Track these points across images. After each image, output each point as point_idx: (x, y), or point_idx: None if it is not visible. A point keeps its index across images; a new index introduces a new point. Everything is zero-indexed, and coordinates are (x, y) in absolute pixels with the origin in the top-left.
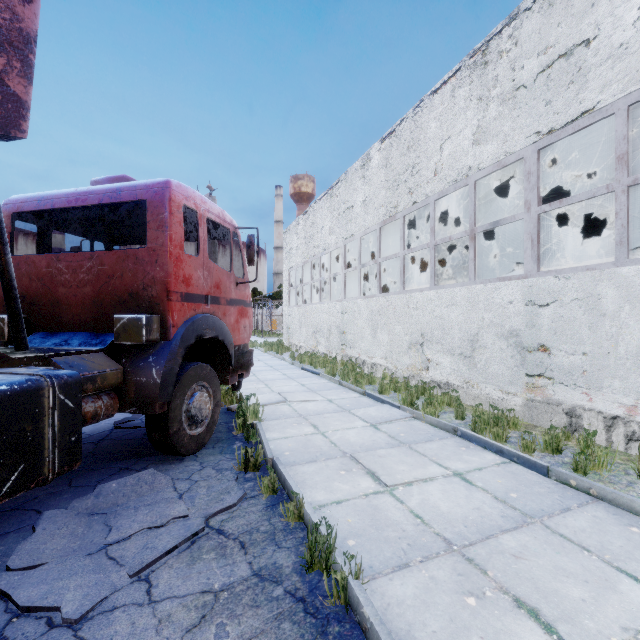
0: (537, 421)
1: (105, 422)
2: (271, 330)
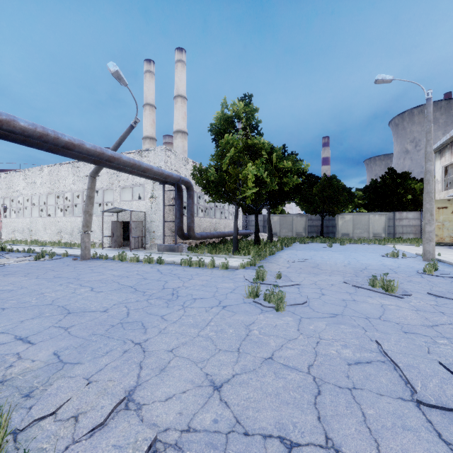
0: None
1: None
2: None
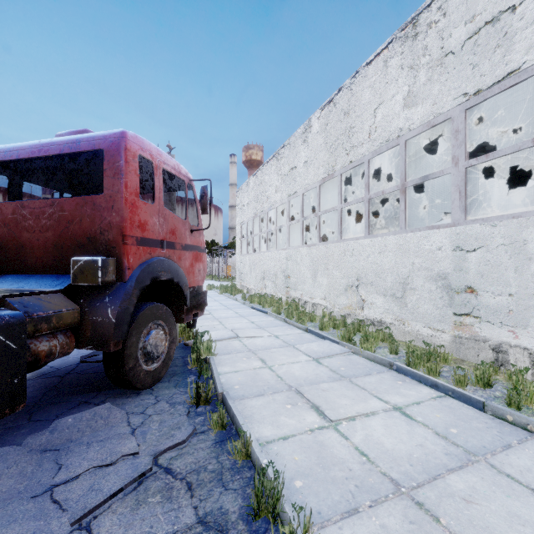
0: (464, 356)
1: (73, 356)
2: (226, 275)
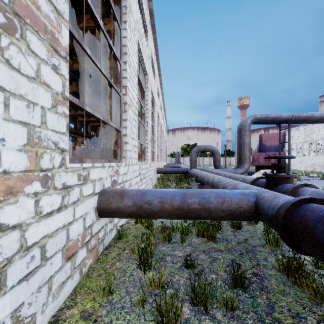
0: None
1: None
2: None
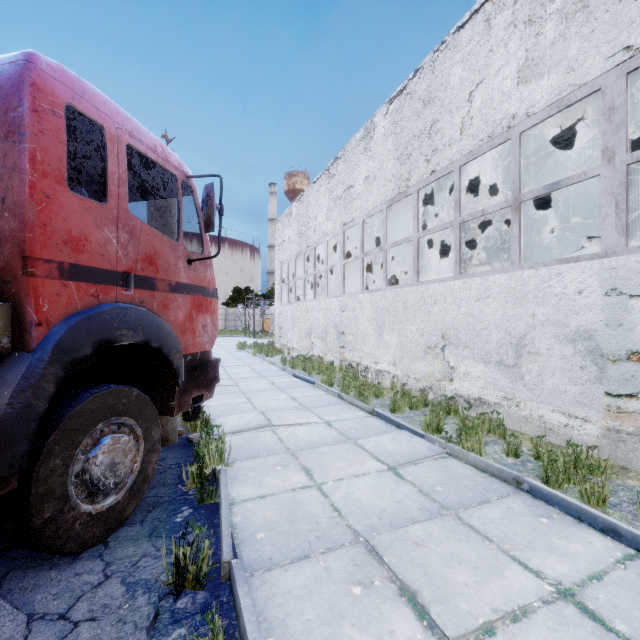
0: (626, 461)
1: None
2: (263, 330)
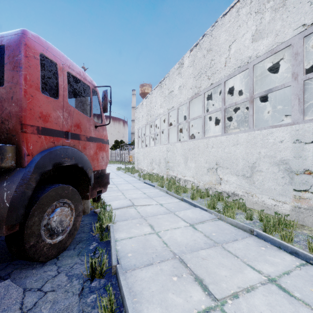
0: (303, 222)
1: None
2: (129, 161)
